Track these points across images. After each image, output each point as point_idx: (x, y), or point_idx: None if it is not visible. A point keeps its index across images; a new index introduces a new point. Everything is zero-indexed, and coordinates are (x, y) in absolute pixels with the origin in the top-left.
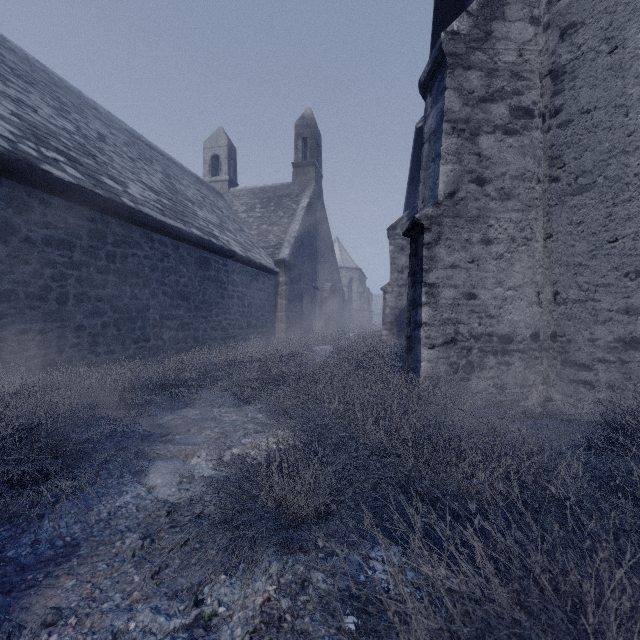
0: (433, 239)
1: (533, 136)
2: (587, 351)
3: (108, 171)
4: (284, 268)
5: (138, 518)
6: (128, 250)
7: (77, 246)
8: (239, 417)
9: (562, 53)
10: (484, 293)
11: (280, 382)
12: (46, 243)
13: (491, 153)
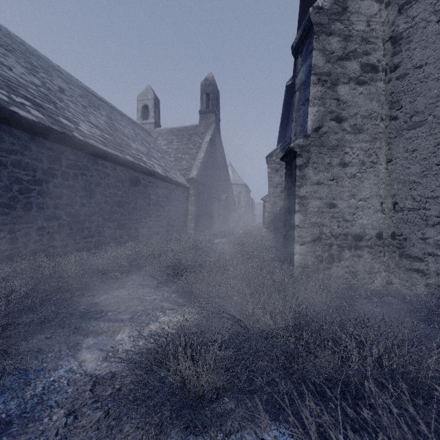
0: (303, 162)
1: (378, 86)
2: (419, 247)
3: (64, 113)
4: (193, 184)
5: (67, 392)
6: (78, 171)
7: (39, 168)
8: (157, 296)
9: (400, 23)
10: (341, 203)
11: (189, 269)
12: (14, 165)
13: (347, 98)
